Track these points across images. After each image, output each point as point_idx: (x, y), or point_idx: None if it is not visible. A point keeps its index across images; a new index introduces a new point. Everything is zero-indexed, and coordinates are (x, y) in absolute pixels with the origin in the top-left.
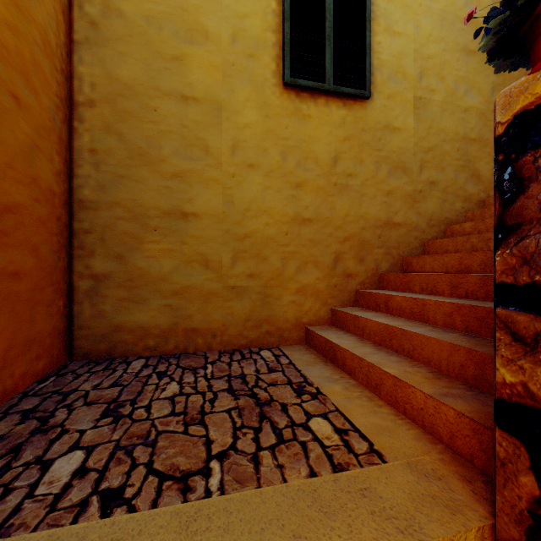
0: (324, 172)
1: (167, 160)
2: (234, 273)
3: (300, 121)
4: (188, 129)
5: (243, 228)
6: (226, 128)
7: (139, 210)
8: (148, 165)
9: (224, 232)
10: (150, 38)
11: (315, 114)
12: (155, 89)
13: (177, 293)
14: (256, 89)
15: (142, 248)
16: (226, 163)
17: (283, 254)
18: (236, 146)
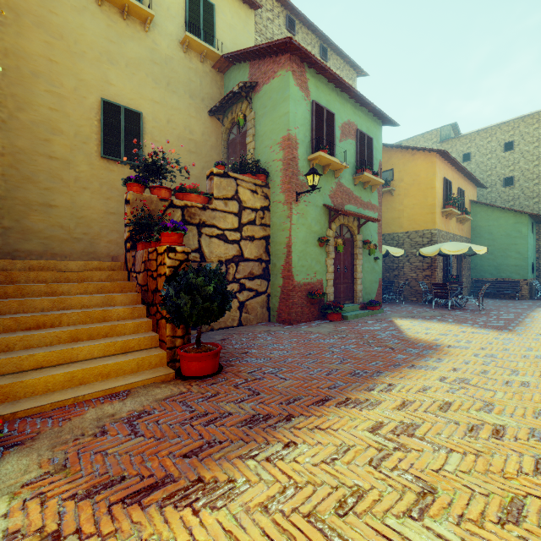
0: (121, 194)
1: (42, 182)
2: (76, 232)
3: (109, 172)
4: (53, 170)
5: (80, 214)
6: (72, 172)
7: (27, 202)
8: (32, 183)
9: (71, 214)
10: (33, 130)
11: (117, 170)
12: (36, 152)
13: (47, 238)
14: (87, 157)
15: (29, 218)
16: (72, 186)
17: (101, 226)
18: (77, 180)
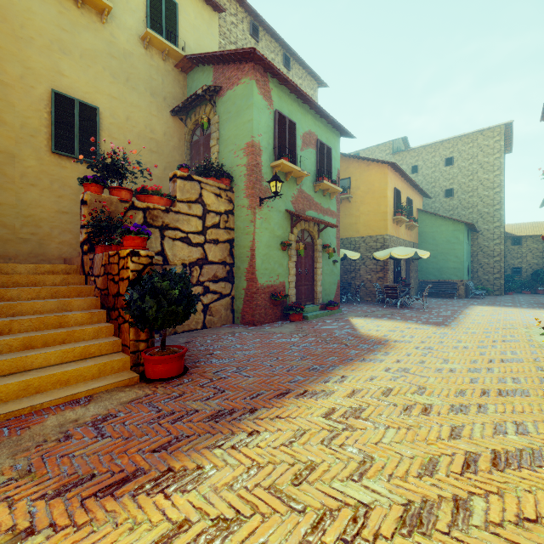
0: (75, 192)
1: None
2: (22, 232)
3: (61, 169)
4: None
5: (28, 212)
6: (18, 166)
7: None
8: None
9: (16, 213)
10: None
11: (70, 167)
12: None
13: None
14: (36, 151)
15: None
16: (17, 182)
17: (51, 226)
18: (24, 175)
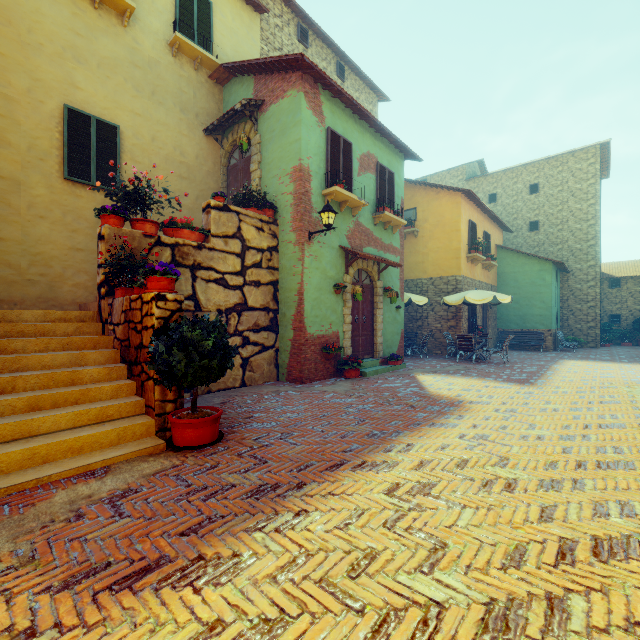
0: (91, 226)
1: None
2: (30, 272)
3: (75, 198)
4: None
5: (36, 249)
6: (25, 196)
7: None
8: None
9: (23, 250)
10: None
11: (86, 196)
12: None
13: None
14: (45, 177)
15: None
16: (24, 214)
17: (64, 266)
18: (31, 206)
